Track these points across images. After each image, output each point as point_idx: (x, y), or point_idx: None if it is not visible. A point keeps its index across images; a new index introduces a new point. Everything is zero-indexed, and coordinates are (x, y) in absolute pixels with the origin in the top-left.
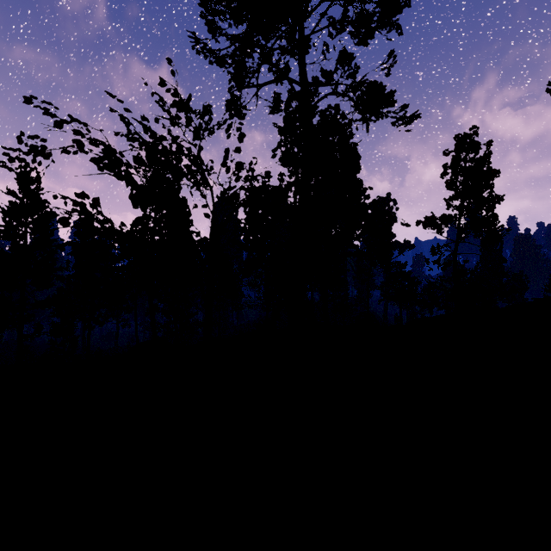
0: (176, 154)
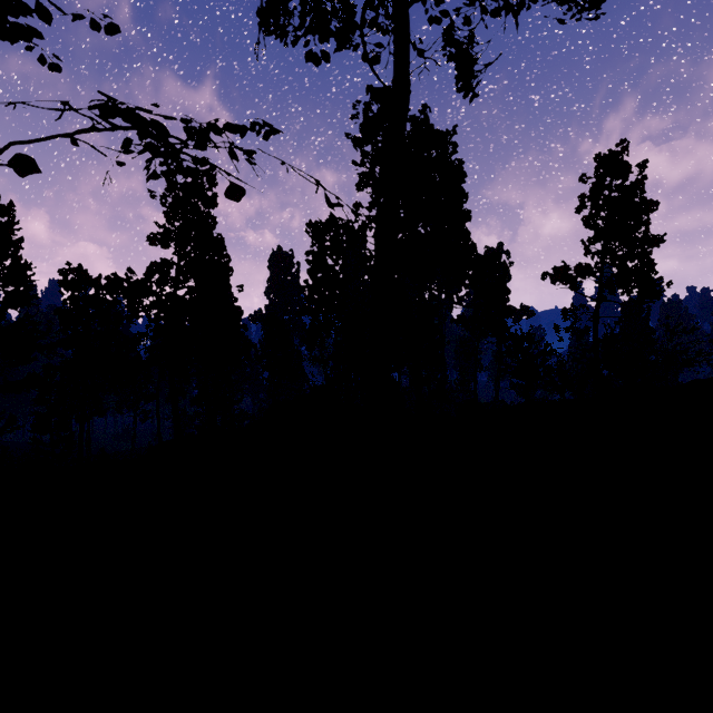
0: (209, 173)
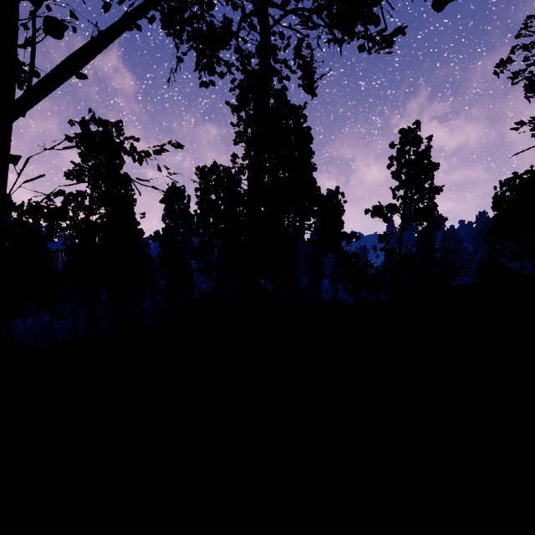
0: (117, 125)
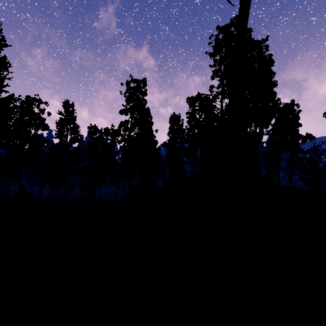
0: (143, 80)
